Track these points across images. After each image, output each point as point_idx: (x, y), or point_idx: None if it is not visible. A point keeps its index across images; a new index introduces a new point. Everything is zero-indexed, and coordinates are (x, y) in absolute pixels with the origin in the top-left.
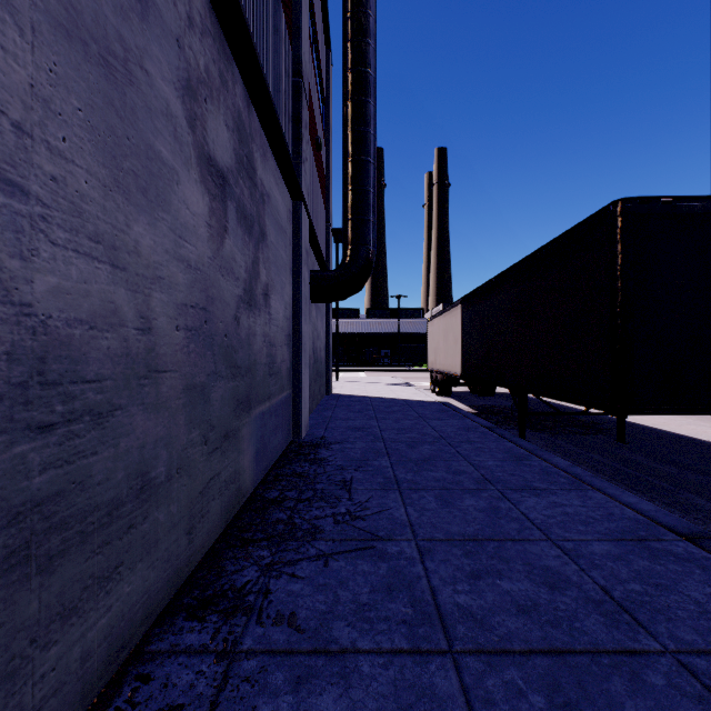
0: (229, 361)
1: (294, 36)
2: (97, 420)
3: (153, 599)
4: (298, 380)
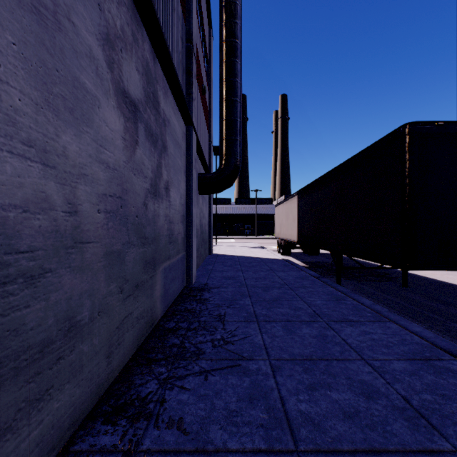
0: (139, 234)
1: (187, 15)
2: (29, 281)
3: (79, 409)
4: (189, 245)
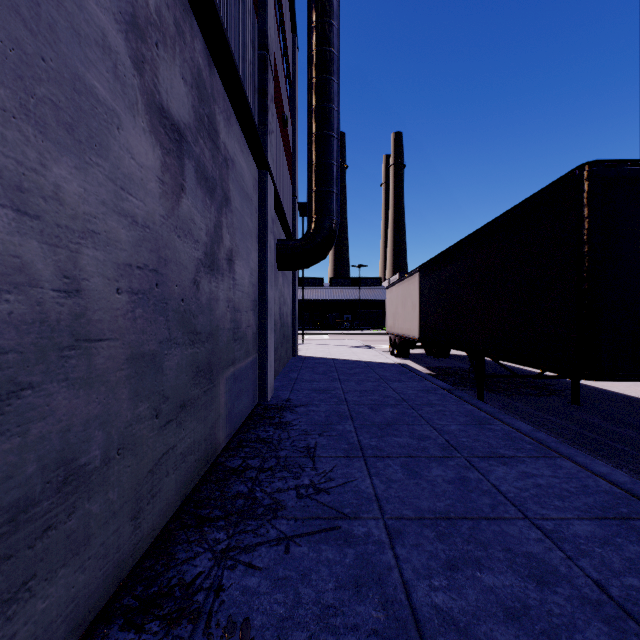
0: (186, 327)
1: (260, 10)
2: None
3: (83, 606)
4: (264, 344)
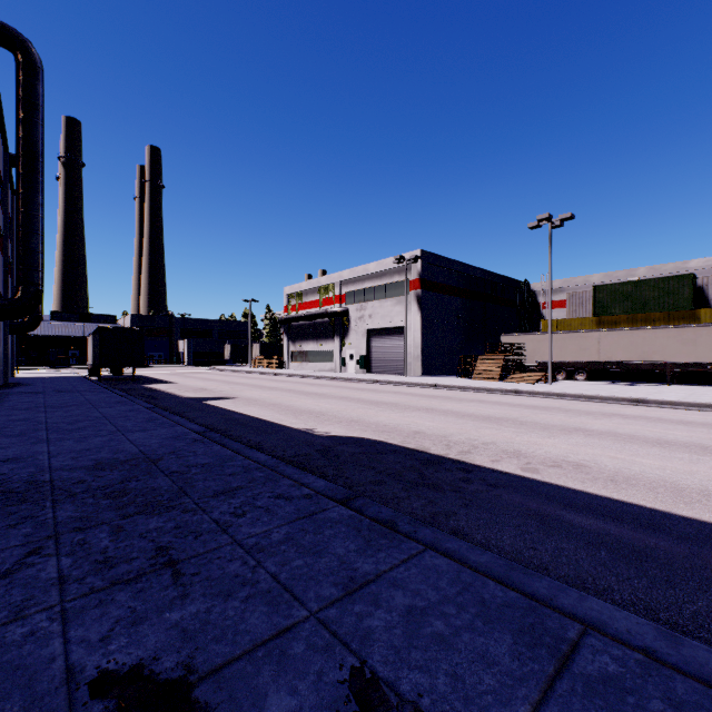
0: None
1: (6, 255)
2: None
3: None
4: (7, 364)
